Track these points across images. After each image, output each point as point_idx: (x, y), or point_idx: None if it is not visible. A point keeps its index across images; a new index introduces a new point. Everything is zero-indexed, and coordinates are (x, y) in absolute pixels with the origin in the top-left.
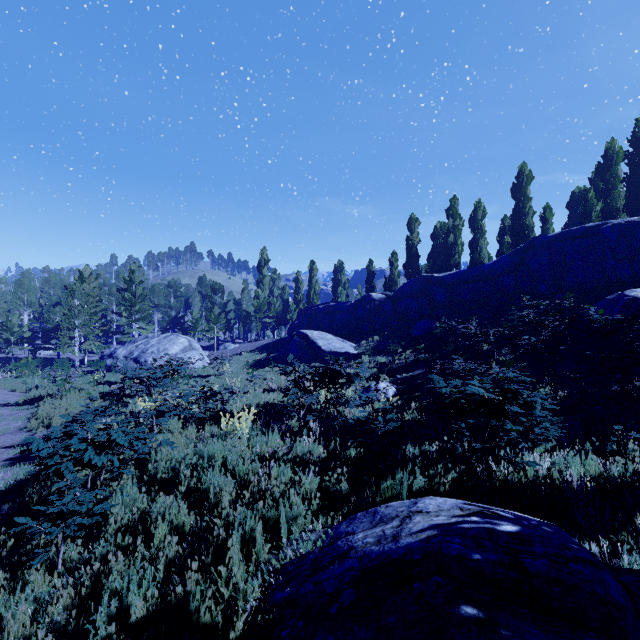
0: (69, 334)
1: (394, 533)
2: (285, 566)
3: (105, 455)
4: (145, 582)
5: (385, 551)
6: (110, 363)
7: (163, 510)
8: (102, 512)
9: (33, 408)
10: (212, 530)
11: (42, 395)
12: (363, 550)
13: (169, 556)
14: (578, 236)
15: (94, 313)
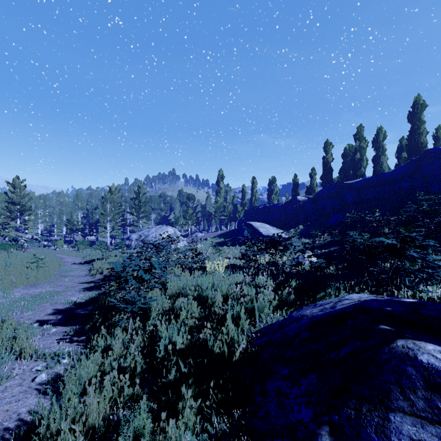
0: (104, 225)
1: (331, 306)
2: (260, 330)
3: (148, 274)
4: (181, 333)
5: (327, 312)
6: (128, 243)
7: (183, 304)
8: (144, 309)
9: (90, 265)
10: (211, 316)
11: (93, 259)
12: (311, 315)
13: (190, 325)
14: None
15: (117, 213)
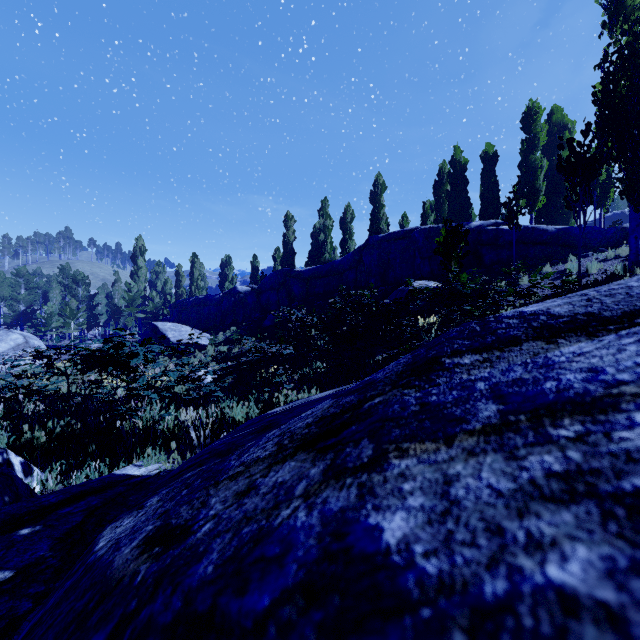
0: None
1: None
2: None
3: None
4: None
5: None
6: None
7: None
8: None
9: None
10: None
11: None
12: None
13: None
14: (399, 238)
15: None
